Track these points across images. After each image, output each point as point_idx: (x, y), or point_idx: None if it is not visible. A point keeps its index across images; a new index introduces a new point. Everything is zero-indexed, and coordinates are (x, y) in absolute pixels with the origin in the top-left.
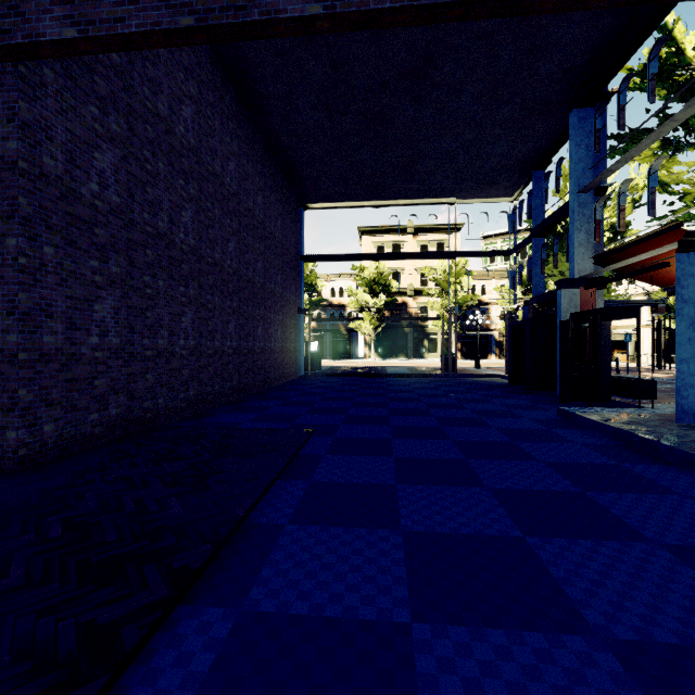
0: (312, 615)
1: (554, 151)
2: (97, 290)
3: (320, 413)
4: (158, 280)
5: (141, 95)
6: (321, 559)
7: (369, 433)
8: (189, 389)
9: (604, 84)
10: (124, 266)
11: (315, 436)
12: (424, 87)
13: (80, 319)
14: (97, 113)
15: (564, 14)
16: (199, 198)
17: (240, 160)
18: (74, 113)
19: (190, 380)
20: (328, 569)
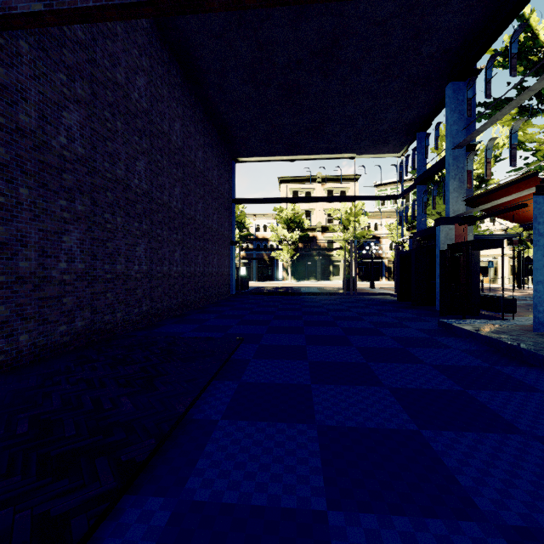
0: (240, 503)
1: (433, 116)
2: (65, 224)
3: (248, 324)
4: (116, 217)
5: (102, 66)
6: (249, 451)
7: (288, 341)
8: (142, 305)
9: (474, 62)
10: (88, 205)
11: (244, 343)
12: (331, 64)
13: (51, 248)
14: (65, 79)
15: (443, 5)
16: (150, 151)
17: (184, 121)
18: (45, 79)
19: (143, 298)
20: (254, 460)
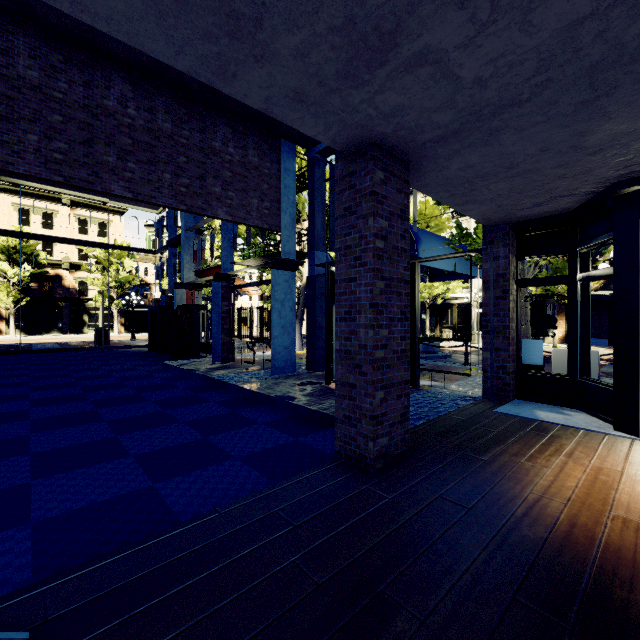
0: None
1: None
2: None
3: None
4: None
5: None
6: None
7: (9, 392)
8: None
9: None
10: None
11: None
12: None
13: None
14: None
15: None
16: None
17: None
18: None
19: None
20: None
